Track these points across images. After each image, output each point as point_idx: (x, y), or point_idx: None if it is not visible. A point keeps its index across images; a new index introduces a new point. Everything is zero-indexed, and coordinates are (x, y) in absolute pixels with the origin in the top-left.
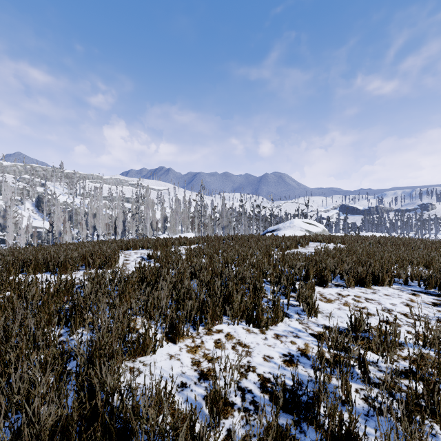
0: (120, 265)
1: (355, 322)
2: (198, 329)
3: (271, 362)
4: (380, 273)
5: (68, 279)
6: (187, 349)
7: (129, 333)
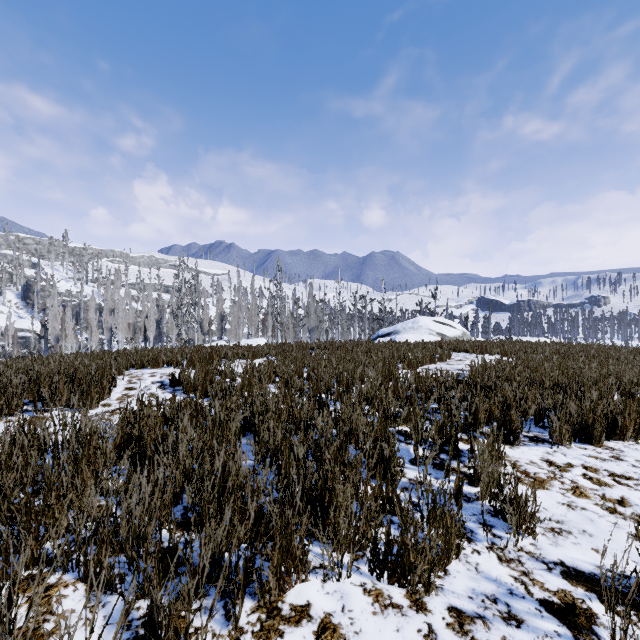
0: (114, 400)
1: None
2: (236, 620)
3: None
4: (619, 415)
5: None
6: None
7: None
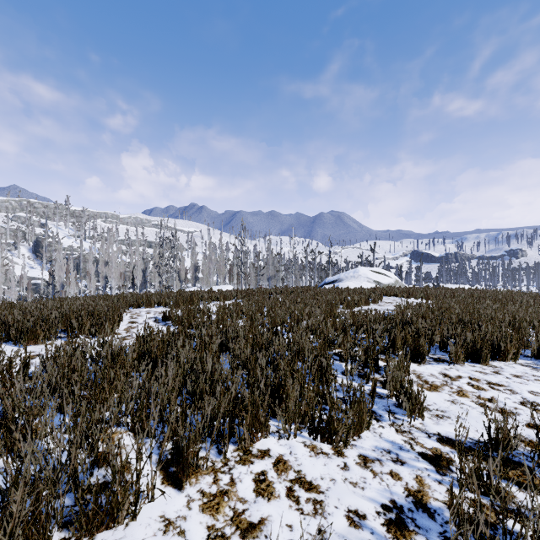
0: (122, 330)
1: (496, 433)
2: (225, 453)
3: (363, 528)
4: (501, 341)
5: (35, 353)
6: (203, 500)
7: (96, 468)
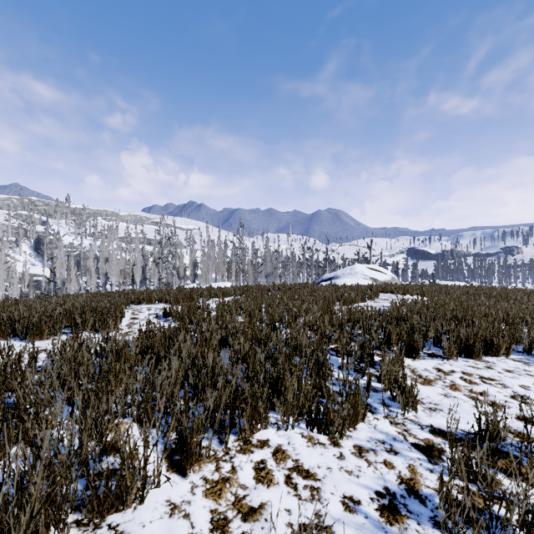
0: (124, 326)
1: (486, 424)
2: (226, 443)
3: (357, 512)
4: (494, 337)
5: (41, 348)
6: (206, 486)
7: (104, 456)
